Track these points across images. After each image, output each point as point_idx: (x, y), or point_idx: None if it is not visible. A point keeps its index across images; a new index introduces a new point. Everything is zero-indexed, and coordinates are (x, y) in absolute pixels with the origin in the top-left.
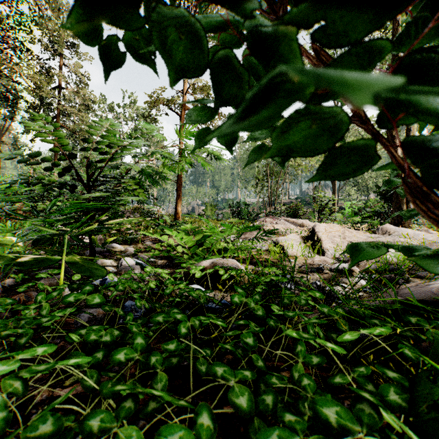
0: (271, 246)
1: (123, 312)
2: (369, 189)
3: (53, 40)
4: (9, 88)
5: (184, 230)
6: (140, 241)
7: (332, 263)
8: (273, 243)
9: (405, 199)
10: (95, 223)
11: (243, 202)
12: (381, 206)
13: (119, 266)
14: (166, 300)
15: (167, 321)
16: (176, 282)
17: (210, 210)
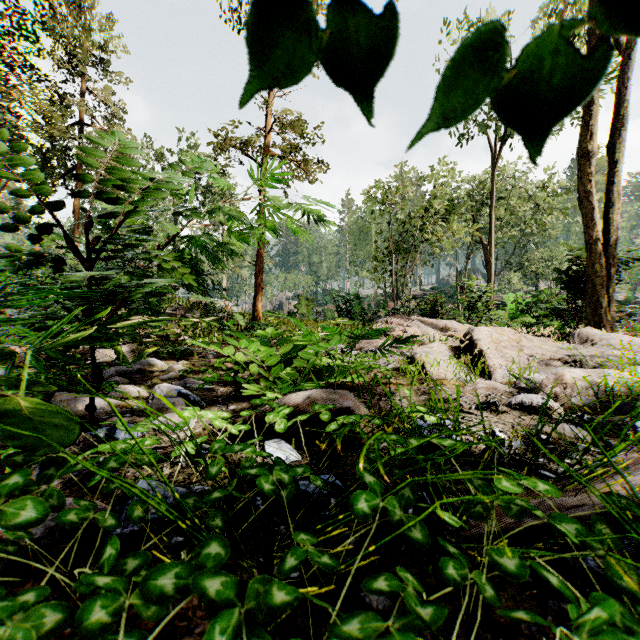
0: (406, 364)
1: (116, 519)
2: (539, 276)
3: (71, 51)
4: (7, 125)
5: (263, 337)
6: (196, 354)
7: (507, 393)
8: (406, 358)
9: (605, 289)
10: (92, 327)
11: (354, 294)
12: (561, 300)
13: (150, 399)
14: (204, 499)
15: (186, 589)
16: (233, 447)
17: (306, 307)
